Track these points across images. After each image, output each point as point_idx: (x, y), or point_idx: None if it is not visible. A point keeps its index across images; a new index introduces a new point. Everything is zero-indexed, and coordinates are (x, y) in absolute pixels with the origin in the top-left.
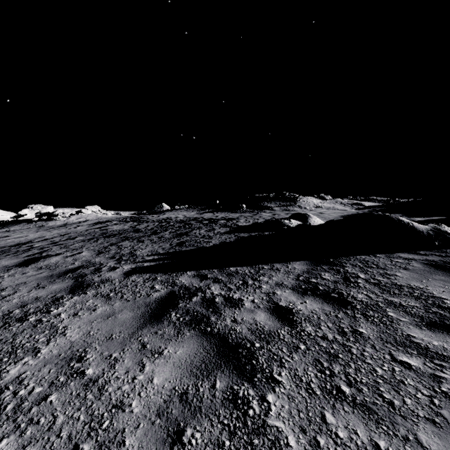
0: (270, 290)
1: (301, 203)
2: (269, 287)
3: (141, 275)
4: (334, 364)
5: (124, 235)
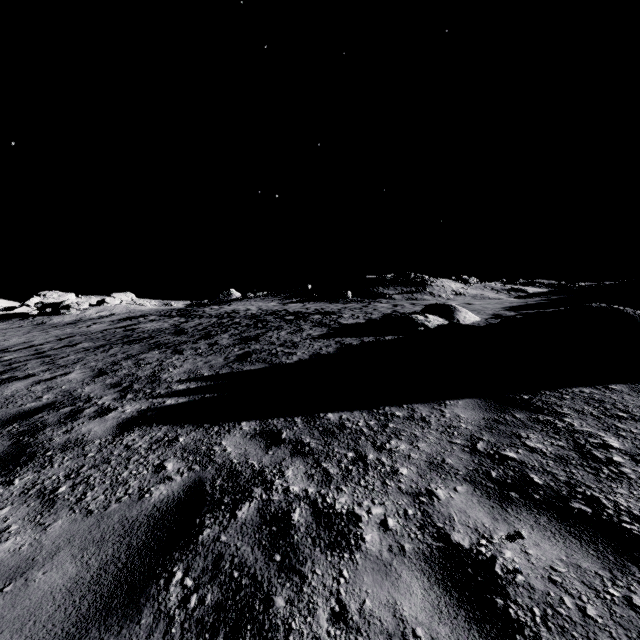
0: (419, 484)
1: (434, 289)
2: (416, 475)
3: (150, 429)
4: None
5: (156, 339)
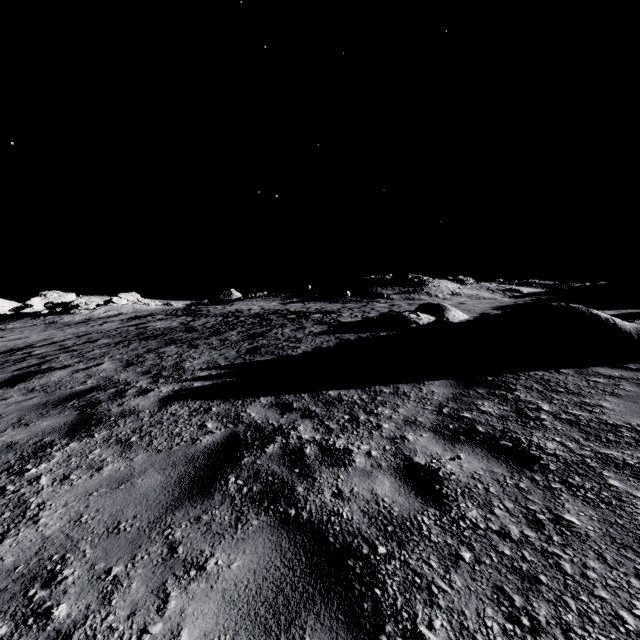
0: (396, 433)
1: (431, 289)
2: (394, 428)
3: (187, 403)
4: (534, 600)
5: (169, 336)
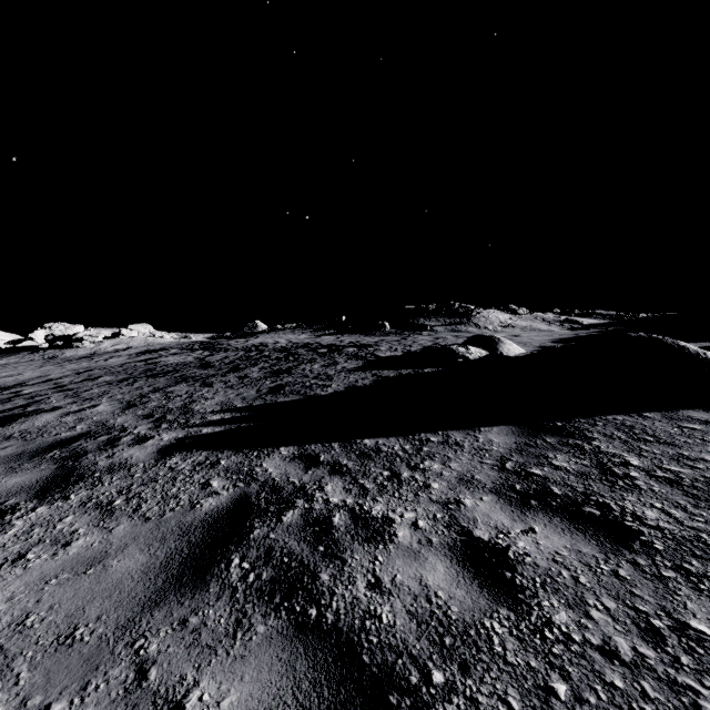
0: (449, 495)
1: (480, 320)
2: (446, 488)
3: (191, 454)
4: None
5: (181, 373)
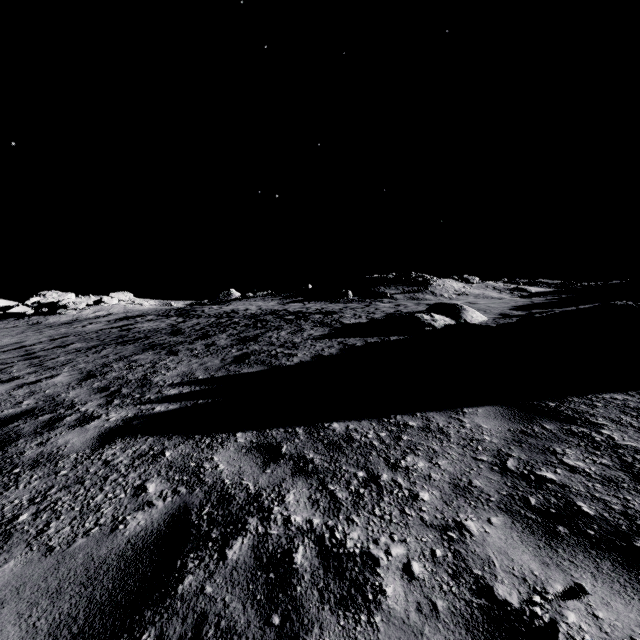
0: (446, 514)
1: (436, 288)
2: (440, 501)
3: (134, 441)
4: None
5: (151, 339)
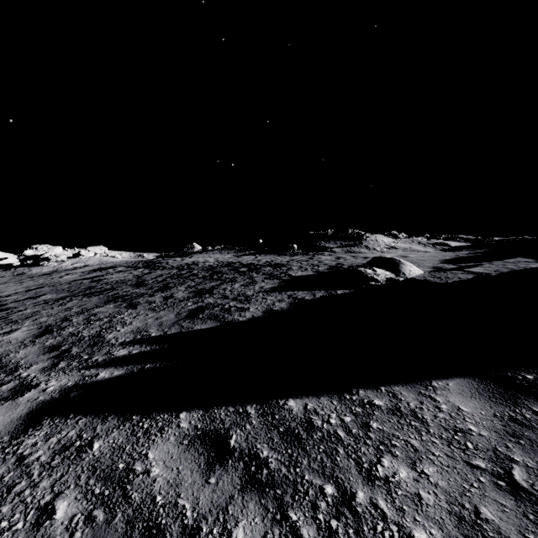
0: None
1: (369, 243)
2: None
3: (63, 424)
4: None
5: (116, 291)
